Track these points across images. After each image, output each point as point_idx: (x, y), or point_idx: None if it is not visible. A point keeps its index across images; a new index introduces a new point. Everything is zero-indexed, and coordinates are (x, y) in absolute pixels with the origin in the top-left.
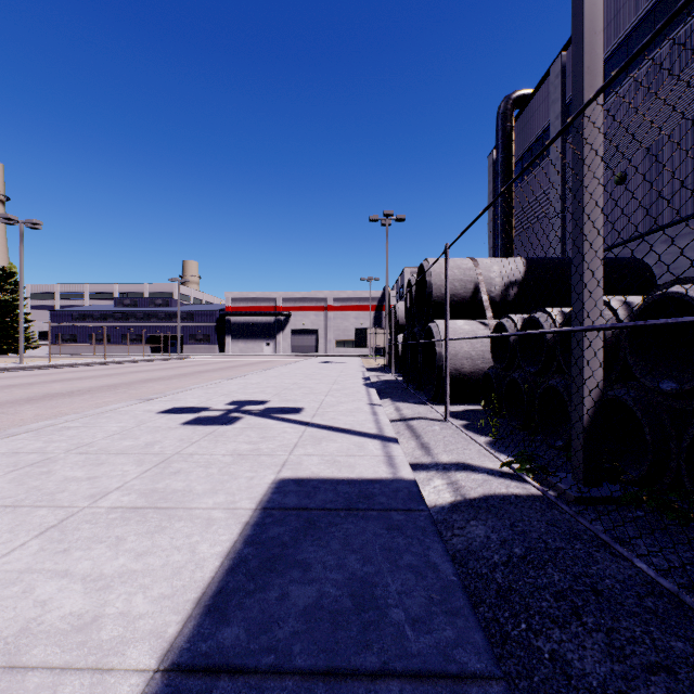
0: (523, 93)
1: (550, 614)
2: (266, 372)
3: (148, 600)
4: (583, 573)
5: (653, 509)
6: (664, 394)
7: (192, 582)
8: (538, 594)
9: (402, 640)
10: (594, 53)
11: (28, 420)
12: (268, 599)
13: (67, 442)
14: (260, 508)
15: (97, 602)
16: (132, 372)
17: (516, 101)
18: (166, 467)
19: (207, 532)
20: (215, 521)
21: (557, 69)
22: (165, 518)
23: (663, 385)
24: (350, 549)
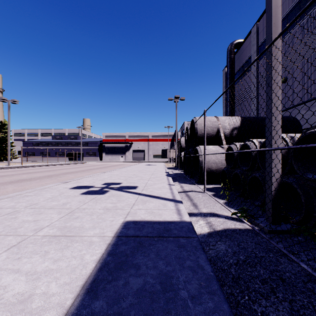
0: (239, 41)
1: (259, 291)
2: (121, 169)
3: (57, 285)
4: (275, 269)
5: (306, 236)
6: (311, 180)
7: (80, 276)
8: (253, 280)
9: (187, 308)
10: (277, 16)
11: (9, 192)
12: (118, 285)
13: (26, 203)
14: (116, 236)
15: (31, 286)
16: (59, 169)
17: (236, 45)
18: (71, 215)
19: (89, 249)
20: (93, 242)
21: (255, 30)
22: (69, 241)
23: (310, 176)
24: (160, 257)
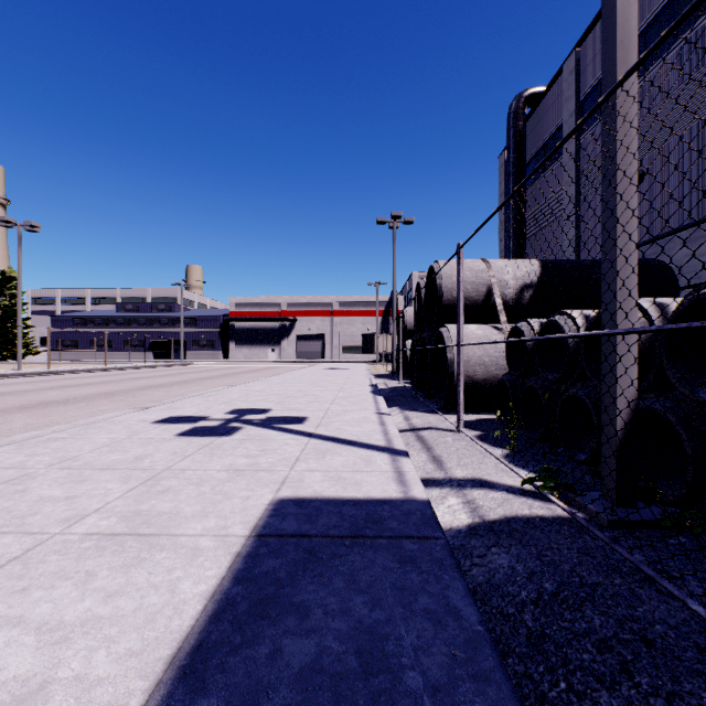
0: (535, 91)
1: (594, 670)
2: (270, 379)
3: (111, 658)
4: (629, 616)
5: (697, 535)
6: None
7: (167, 633)
8: (577, 643)
9: None
10: (628, 26)
11: (17, 430)
12: (256, 657)
13: (51, 456)
14: (255, 534)
15: (49, 661)
16: (133, 379)
17: (528, 99)
18: (154, 485)
19: (191, 566)
20: (202, 551)
21: (571, 66)
22: (145, 548)
23: (705, 395)
24: (356, 588)
